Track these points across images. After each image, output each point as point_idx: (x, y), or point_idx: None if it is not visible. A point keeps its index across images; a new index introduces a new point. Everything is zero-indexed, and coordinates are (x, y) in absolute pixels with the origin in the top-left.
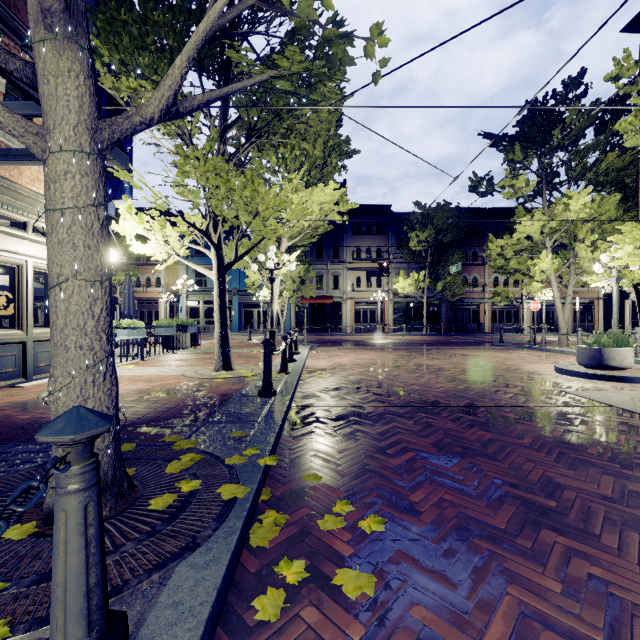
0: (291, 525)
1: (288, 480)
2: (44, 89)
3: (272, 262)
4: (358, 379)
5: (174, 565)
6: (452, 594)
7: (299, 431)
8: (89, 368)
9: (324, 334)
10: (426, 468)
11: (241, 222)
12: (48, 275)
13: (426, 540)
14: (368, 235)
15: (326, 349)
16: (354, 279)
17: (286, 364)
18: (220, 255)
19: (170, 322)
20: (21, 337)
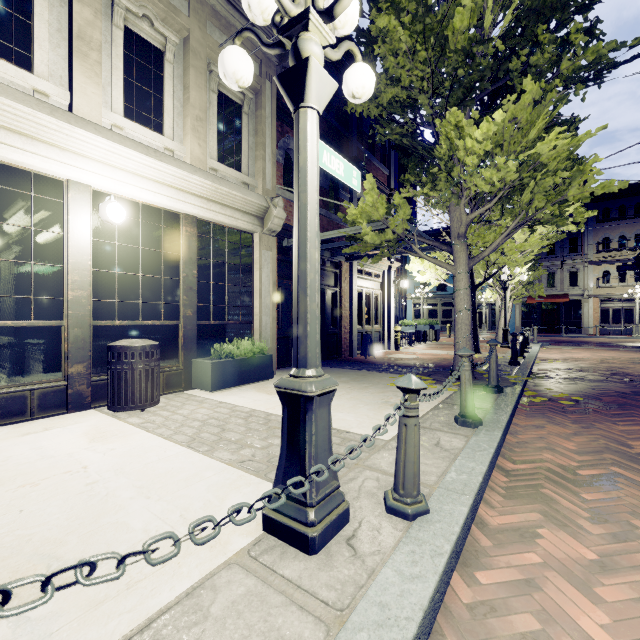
0: (540, 394)
1: (536, 388)
2: (456, 256)
3: (506, 276)
4: (588, 366)
5: (504, 387)
6: (604, 408)
7: (538, 379)
8: (468, 336)
9: (556, 335)
10: (617, 395)
11: (490, 258)
12: (455, 308)
13: (601, 403)
14: (621, 220)
15: (558, 347)
16: (599, 274)
17: (523, 351)
18: (472, 279)
19: (425, 322)
20: (371, 329)
